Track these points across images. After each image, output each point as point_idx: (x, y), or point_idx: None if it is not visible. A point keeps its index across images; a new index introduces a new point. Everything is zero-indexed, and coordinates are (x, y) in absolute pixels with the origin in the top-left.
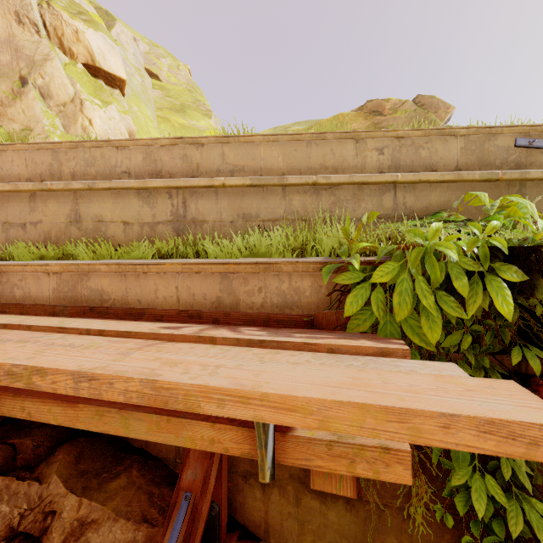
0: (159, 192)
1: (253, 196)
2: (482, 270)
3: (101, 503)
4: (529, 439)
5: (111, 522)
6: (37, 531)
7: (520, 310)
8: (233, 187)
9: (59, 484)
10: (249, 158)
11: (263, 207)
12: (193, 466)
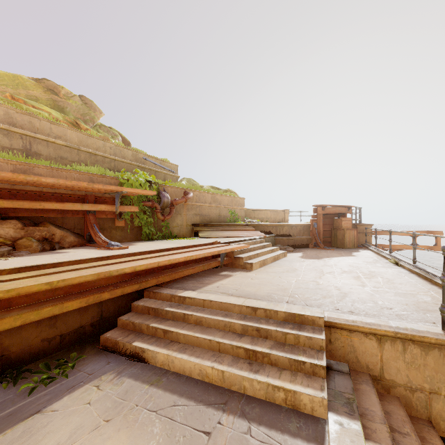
0: (15, 134)
1: (65, 150)
2: (145, 183)
3: (66, 232)
4: (153, 192)
5: (70, 236)
6: (50, 239)
7: (149, 190)
8: (56, 144)
9: (53, 227)
10: (63, 134)
11: (69, 155)
12: (93, 220)
